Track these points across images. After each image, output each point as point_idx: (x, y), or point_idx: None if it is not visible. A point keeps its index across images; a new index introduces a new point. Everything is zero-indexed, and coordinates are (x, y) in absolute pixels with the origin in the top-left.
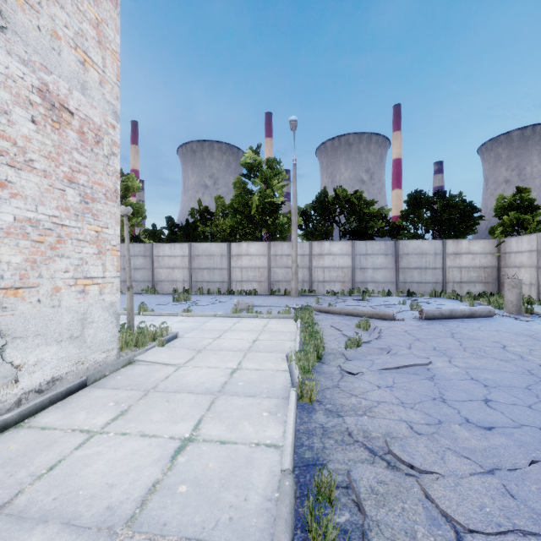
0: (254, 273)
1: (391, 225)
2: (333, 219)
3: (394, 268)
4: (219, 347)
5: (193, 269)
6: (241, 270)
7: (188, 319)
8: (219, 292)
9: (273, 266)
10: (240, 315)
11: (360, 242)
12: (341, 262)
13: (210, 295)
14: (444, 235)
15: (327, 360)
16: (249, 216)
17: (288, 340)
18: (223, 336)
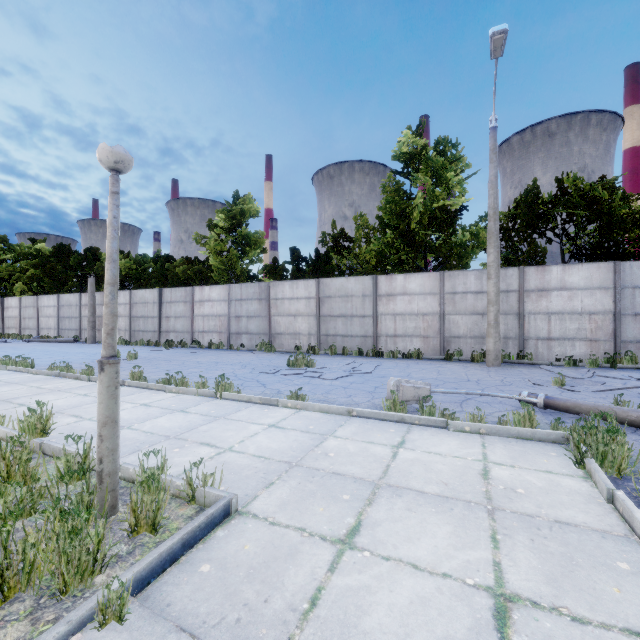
0: (415, 323)
1: None
2: (552, 231)
3: None
4: None
5: (323, 316)
6: (394, 318)
7: (292, 420)
8: (359, 353)
9: (449, 312)
10: (404, 418)
11: (632, 262)
12: (589, 303)
13: (347, 356)
14: None
15: None
16: (407, 234)
17: None
18: (366, 533)
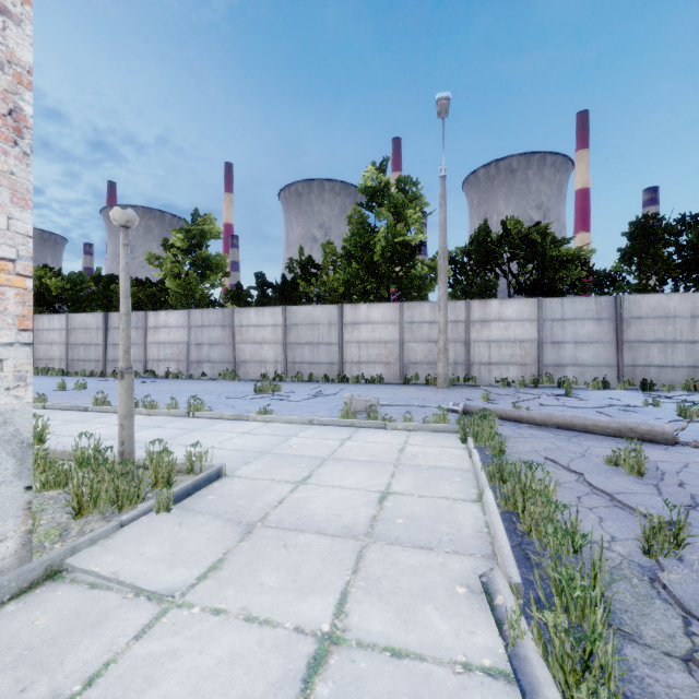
0: (377, 350)
1: (599, 273)
2: (499, 268)
3: (613, 342)
4: (299, 514)
5: (290, 344)
6: (358, 345)
7: (261, 429)
8: (326, 379)
9: (407, 340)
10: (354, 423)
11: (552, 299)
12: (520, 332)
13: (313, 383)
14: (698, 286)
15: (622, 613)
16: (371, 265)
17: (462, 498)
18: (315, 478)
